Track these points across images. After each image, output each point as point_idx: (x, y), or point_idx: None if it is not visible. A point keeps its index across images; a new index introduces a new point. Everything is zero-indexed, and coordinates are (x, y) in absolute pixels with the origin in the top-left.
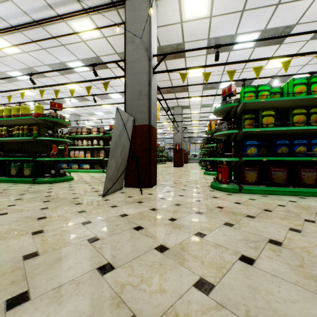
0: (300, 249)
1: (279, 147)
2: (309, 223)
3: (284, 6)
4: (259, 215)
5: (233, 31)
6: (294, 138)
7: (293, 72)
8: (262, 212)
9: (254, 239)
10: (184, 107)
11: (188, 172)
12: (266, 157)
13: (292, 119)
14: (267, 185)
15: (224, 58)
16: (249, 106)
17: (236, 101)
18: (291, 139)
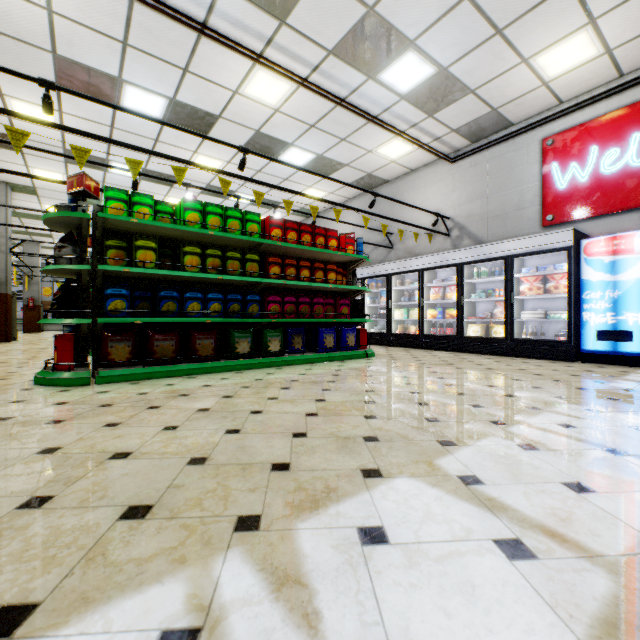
0: (83, 448)
1: (165, 301)
2: (150, 410)
3: (196, 79)
4: (80, 415)
5: (113, 69)
6: (186, 290)
7: (235, 187)
8: (92, 410)
9: (11, 456)
10: (17, 187)
11: (14, 354)
12: (143, 318)
13: (183, 259)
14: (144, 365)
15: (105, 113)
16: (118, 226)
17: (96, 209)
18: (183, 291)
